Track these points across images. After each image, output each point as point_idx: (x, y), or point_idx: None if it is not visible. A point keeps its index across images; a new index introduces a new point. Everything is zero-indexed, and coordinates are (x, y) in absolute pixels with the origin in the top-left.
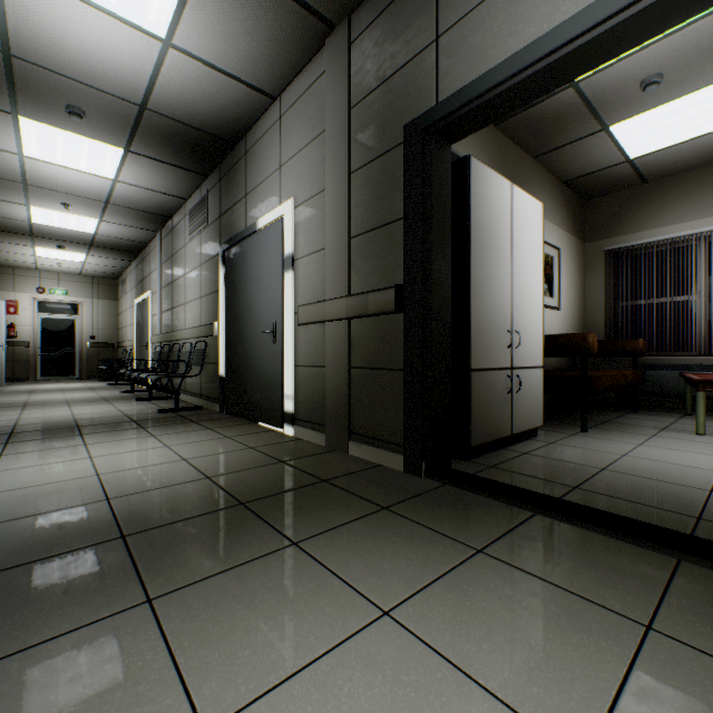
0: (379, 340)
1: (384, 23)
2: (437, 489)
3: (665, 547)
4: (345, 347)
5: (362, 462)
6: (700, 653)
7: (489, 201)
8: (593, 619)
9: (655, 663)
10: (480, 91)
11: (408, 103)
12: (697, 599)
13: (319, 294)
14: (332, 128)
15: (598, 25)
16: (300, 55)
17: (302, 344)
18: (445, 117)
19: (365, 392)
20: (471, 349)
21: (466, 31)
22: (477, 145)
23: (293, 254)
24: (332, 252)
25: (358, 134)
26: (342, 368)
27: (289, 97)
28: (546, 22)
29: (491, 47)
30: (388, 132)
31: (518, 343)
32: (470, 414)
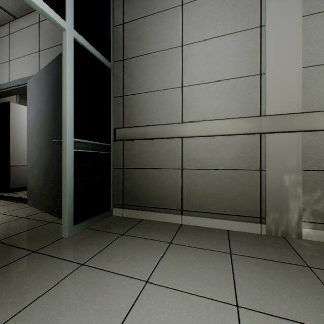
0: None
1: None
2: None
3: (17, 200)
4: None
5: None
6: None
7: (23, 115)
8: None
9: None
10: None
11: None
12: (3, 206)
13: None
14: None
15: (9, 88)
16: None
17: None
18: None
19: None
20: (11, 159)
21: None
22: None
23: None
24: None
25: None
26: None
27: None
28: (3, 81)
29: None
30: None
31: None
32: (10, 179)
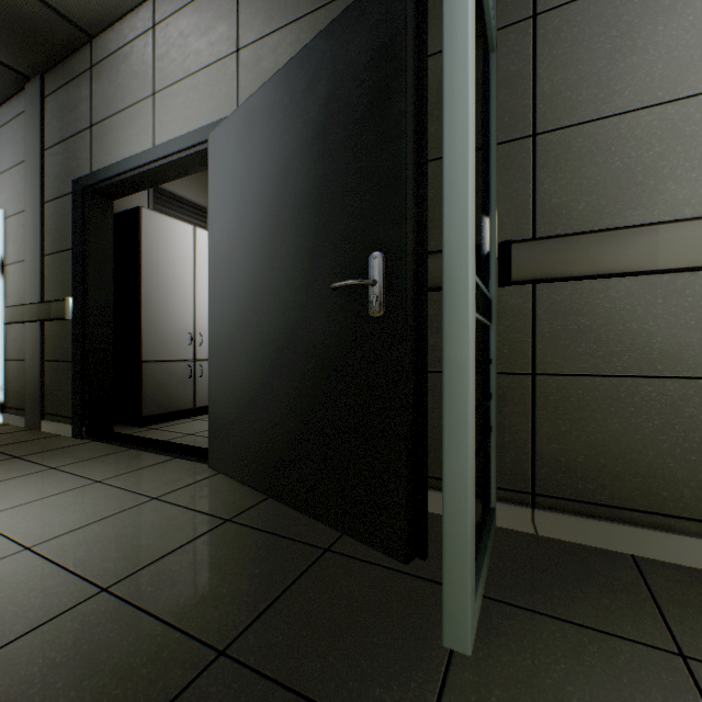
0: (61, 339)
1: (65, 96)
2: (82, 444)
3: (173, 453)
4: (39, 344)
5: (45, 435)
6: (107, 485)
7: (167, 239)
8: (72, 483)
9: (75, 491)
10: (109, 176)
11: (77, 164)
12: (150, 470)
13: (23, 298)
14: (30, 161)
15: (153, 162)
16: (3, 88)
17: (11, 341)
18: (94, 184)
19: (54, 380)
20: (144, 346)
21: (105, 131)
22: (200, 187)
23: (3, 260)
24: (30, 264)
25: (49, 173)
26: (37, 361)
27: (1, 116)
28: (137, 148)
29: (116, 149)
30: (66, 180)
31: (201, 342)
32: (142, 393)
